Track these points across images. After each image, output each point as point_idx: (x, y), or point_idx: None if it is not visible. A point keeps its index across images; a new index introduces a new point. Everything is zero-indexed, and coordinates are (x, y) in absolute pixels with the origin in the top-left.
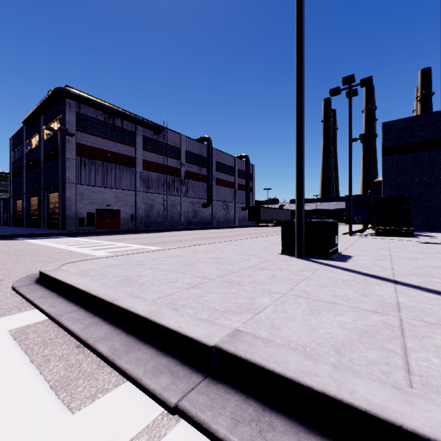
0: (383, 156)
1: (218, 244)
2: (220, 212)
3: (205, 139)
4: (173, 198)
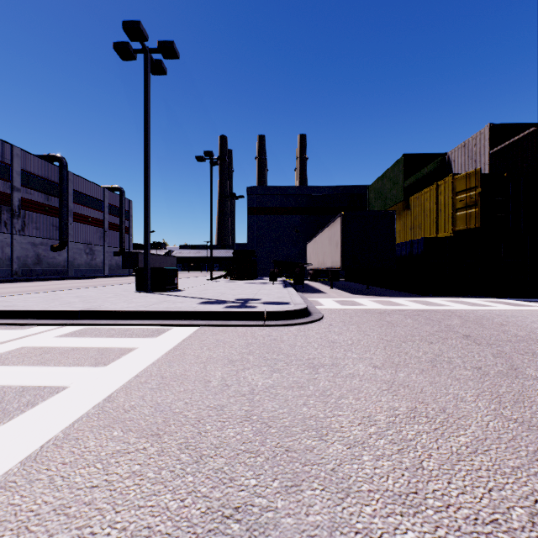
0: (248, 215)
1: (79, 290)
2: (81, 258)
3: (57, 159)
4: None
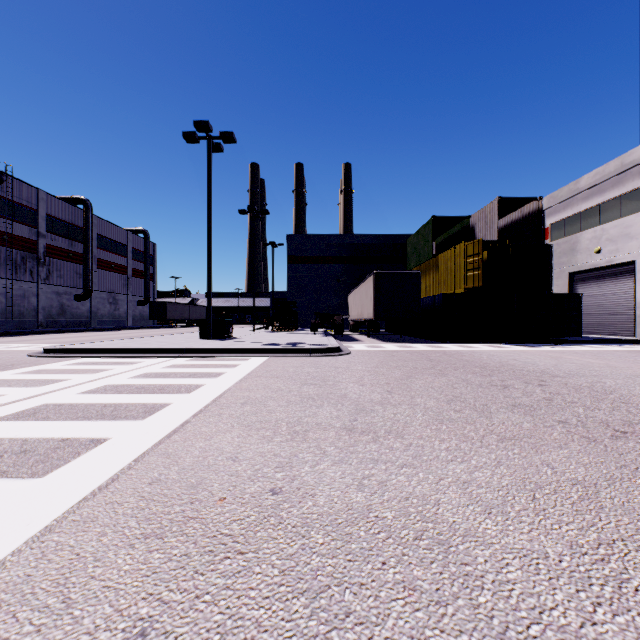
0: (288, 264)
1: (146, 338)
2: (104, 308)
3: (81, 201)
4: (23, 284)
